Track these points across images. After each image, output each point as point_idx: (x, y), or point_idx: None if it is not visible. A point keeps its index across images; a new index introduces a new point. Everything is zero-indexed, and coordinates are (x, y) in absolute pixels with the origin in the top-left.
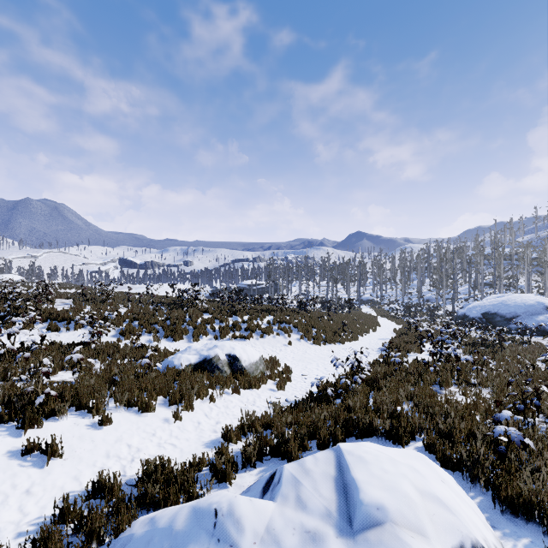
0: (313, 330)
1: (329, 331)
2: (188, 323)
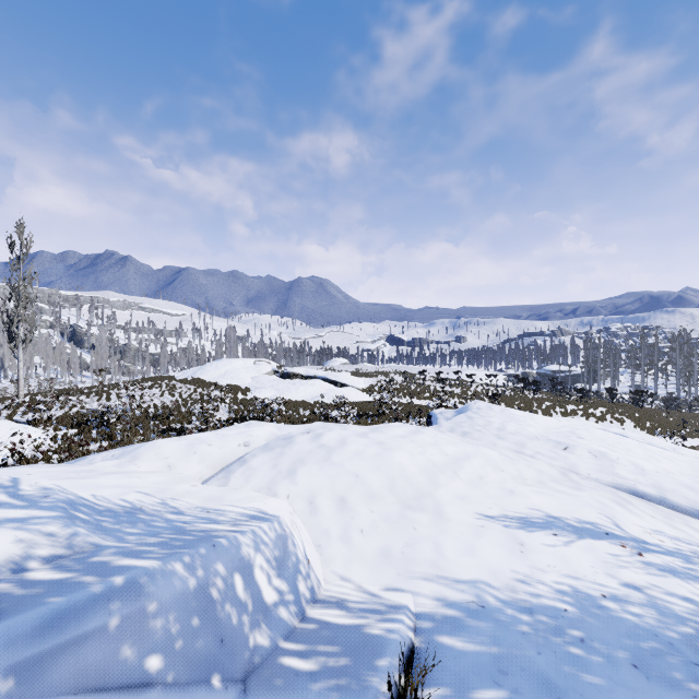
0: (647, 423)
1: (665, 426)
2: (536, 407)
